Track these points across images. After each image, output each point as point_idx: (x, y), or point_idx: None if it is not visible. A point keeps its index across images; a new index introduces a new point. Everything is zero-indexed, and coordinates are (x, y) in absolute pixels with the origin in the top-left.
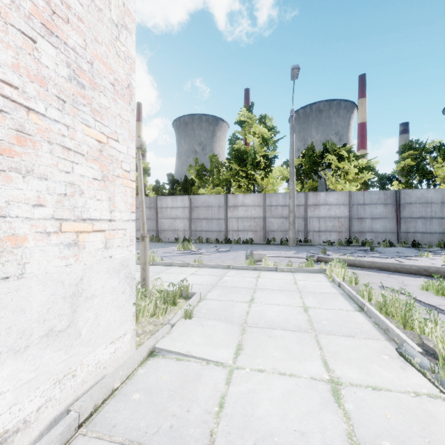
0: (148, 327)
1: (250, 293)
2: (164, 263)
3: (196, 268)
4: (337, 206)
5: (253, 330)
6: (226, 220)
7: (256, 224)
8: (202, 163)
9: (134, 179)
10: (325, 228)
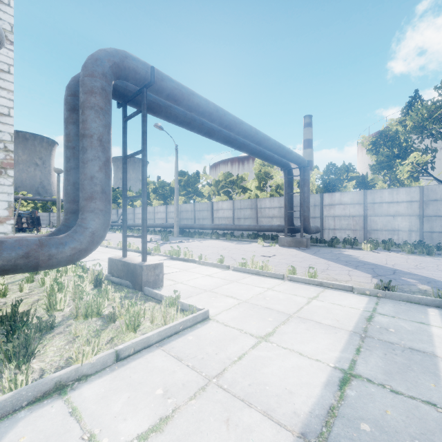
0: None
1: None
2: None
3: None
4: None
5: None
6: None
7: None
8: None
9: None
10: None
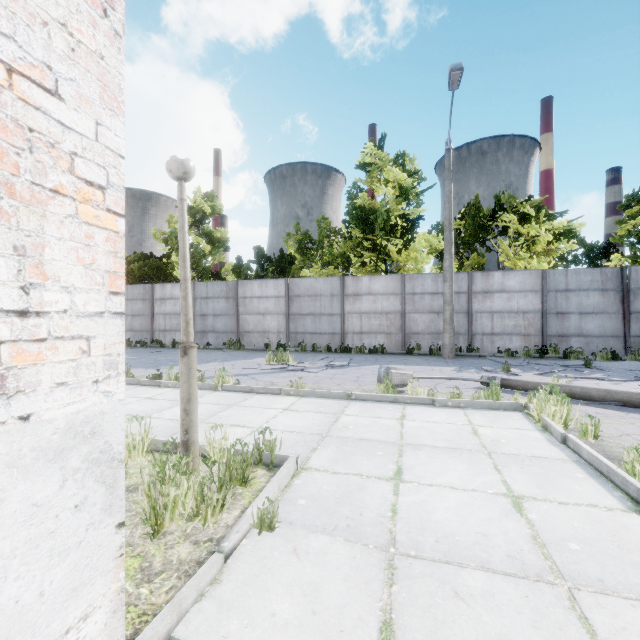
0: (179, 548)
1: (393, 454)
2: (240, 388)
3: (293, 398)
4: (522, 294)
5: (413, 569)
6: (342, 317)
7: (390, 323)
8: (306, 230)
9: (121, 211)
10: (501, 329)
